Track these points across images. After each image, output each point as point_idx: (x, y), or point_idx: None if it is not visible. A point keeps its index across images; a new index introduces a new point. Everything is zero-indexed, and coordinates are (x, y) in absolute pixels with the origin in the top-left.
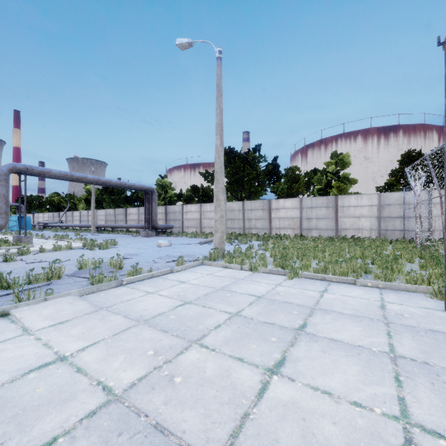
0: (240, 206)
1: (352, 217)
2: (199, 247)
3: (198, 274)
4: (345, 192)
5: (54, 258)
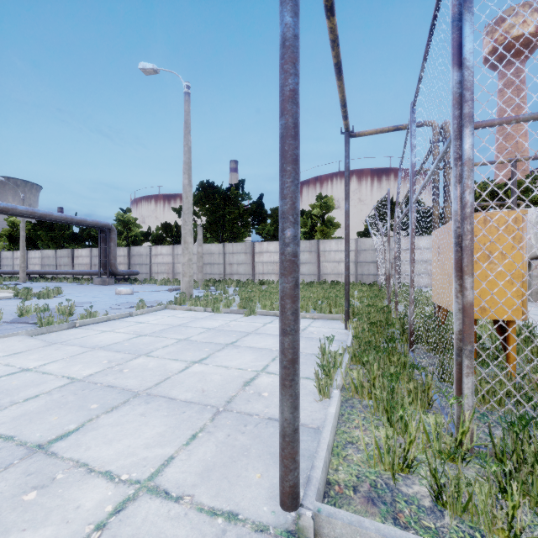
0: (221, 249)
1: (333, 262)
2: (168, 294)
3: (159, 317)
4: (329, 236)
5: None
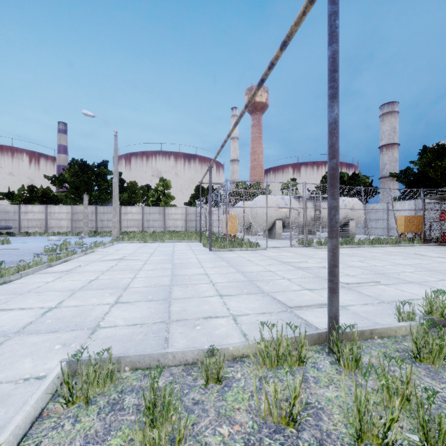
0: (93, 210)
1: (173, 220)
2: (87, 240)
3: (126, 245)
4: (169, 204)
5: None
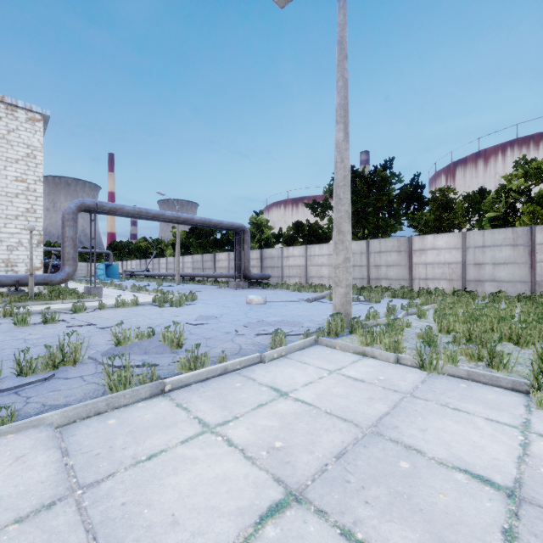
0: (363, 247)
1: None
2: (306, 307)
3: (311, 371)
4: None
5: (106, 319)
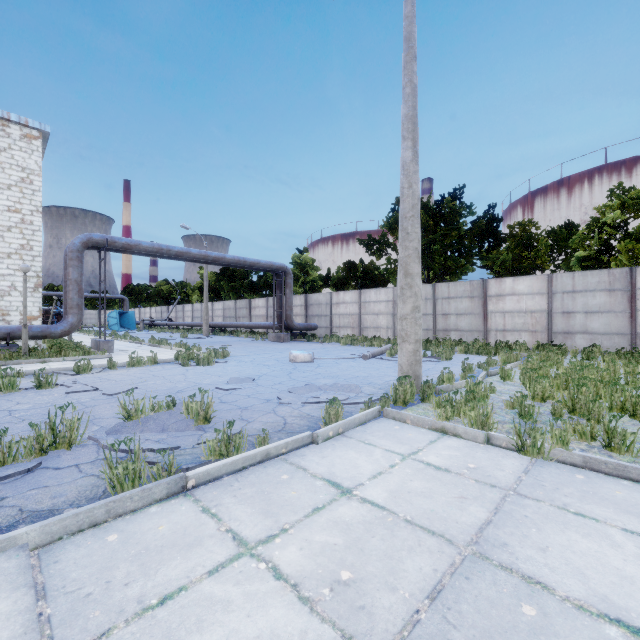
0: (428, 292)
1: None
2: (363, 366)
3: (378, 456)
4: None
5: (116, 382)
